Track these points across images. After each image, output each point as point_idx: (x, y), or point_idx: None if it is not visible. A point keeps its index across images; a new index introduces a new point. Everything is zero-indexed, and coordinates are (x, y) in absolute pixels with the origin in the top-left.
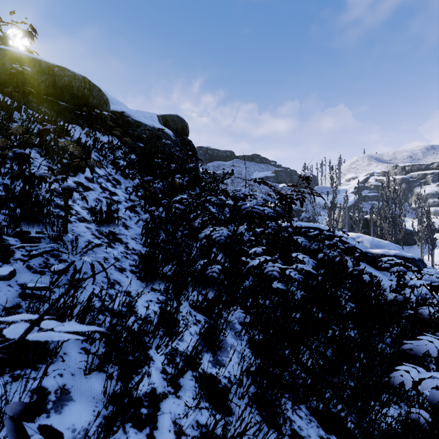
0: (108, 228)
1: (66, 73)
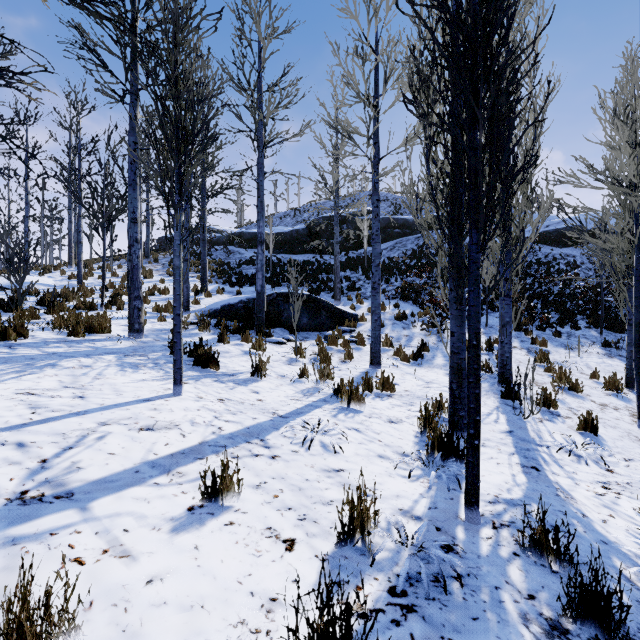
0: (584, 282)
1: (567, 228)
